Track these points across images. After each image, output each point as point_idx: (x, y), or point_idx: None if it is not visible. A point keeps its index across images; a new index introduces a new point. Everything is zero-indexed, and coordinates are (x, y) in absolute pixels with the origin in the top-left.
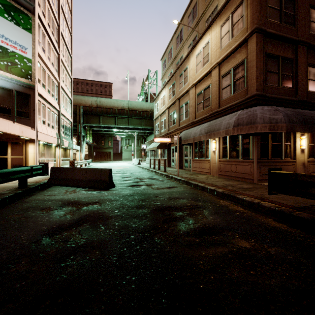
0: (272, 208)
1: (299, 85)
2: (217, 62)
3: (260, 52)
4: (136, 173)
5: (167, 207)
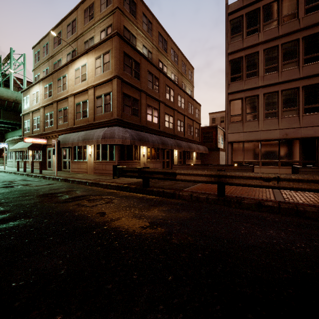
0: (115, 185)
1: (142, 116)
2: (92, 85)
3: (119, 91)
4: (0, 178)
5: (50, 193)
